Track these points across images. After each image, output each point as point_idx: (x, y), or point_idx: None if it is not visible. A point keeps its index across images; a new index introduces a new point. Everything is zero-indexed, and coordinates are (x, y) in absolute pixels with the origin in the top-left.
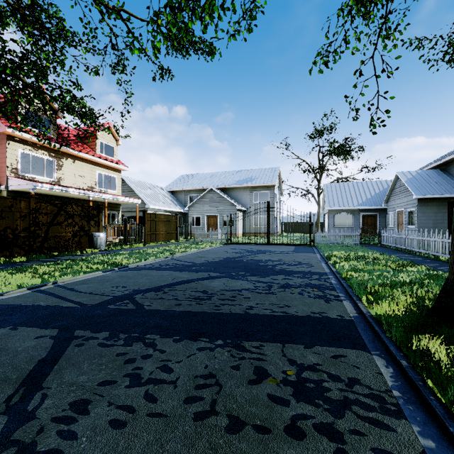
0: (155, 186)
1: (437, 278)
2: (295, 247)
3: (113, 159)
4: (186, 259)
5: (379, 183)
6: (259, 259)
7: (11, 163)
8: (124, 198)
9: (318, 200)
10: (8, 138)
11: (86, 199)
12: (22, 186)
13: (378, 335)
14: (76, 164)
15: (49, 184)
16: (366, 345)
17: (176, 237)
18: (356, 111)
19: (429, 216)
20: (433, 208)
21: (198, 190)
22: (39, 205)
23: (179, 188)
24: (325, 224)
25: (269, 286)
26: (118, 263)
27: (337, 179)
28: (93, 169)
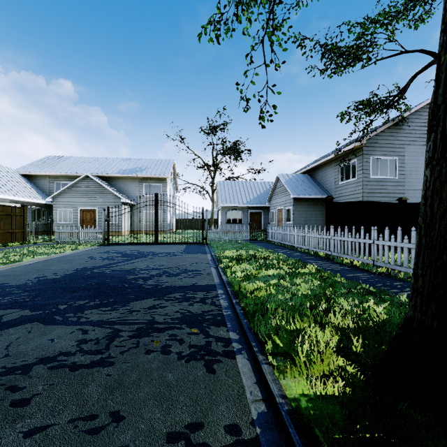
0: None
1: (334, 283)
2: (186, 246)
3: None
4: None
5: (263, 184)
6: (132, 267)
7: None
8: None
9: (213, 197)
10: None
11: None
12: None
13: None
14: None
15: None
16: None
17: (24, 238)
18: (247, 100)
19: (302, 214)
20: (305, 207)
21: (69, 176)
22: None
23: (39, 171)
24: (219, 221)
25: (112, 337)
26: None
27: (229, 178)
28: None
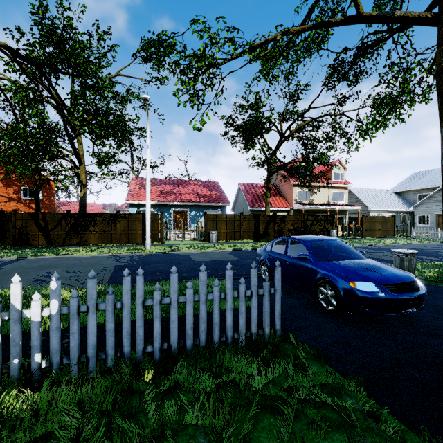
0: (379, 190)
1: None
2: None
3: (342, 181)
4: (381, 247)
5: None
6: (440, 251)
7: (294, 197)
8: (349, 207)
9: None
10: (293, 186)
11: (326, 209)
12: (299, 207)
13: None
14: (320, 190)
15: (309, 205)
16: None
17: (393, 234)
18: None
19: None
20: None
21: (429, 188)
22: (307, 217)
23: (405, 189)
24: None
25: None
26: (341, 244)
27: None
28: (330, 191)
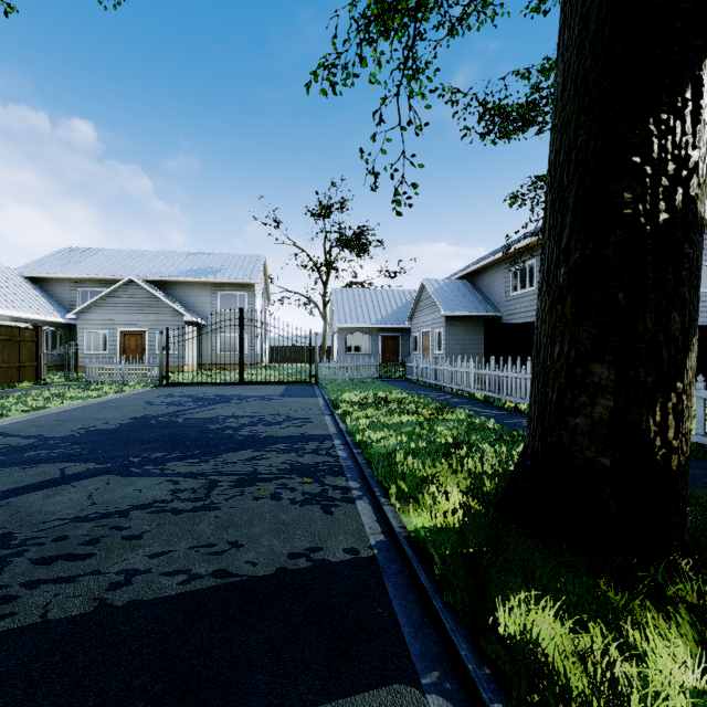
0: None
1: (484, 430)
2: (286, 386)
3: None
4: (26, 430)
5: (402, 293)
6: (212, 415)
7: None
8: None
9: (325, 313)
10: None
11: None
12: None
13: (428, 598)
14: None
15: None
16: (408, 652)
17: (38, 376)
18: (375, 175)
19: (458, 340)
20: (462, 330)
21: (102, 280)
22: None
23: (54, 272)
24: (334, 349)
25: (210, 486)
26: None
27: (350, 284)
28: None
